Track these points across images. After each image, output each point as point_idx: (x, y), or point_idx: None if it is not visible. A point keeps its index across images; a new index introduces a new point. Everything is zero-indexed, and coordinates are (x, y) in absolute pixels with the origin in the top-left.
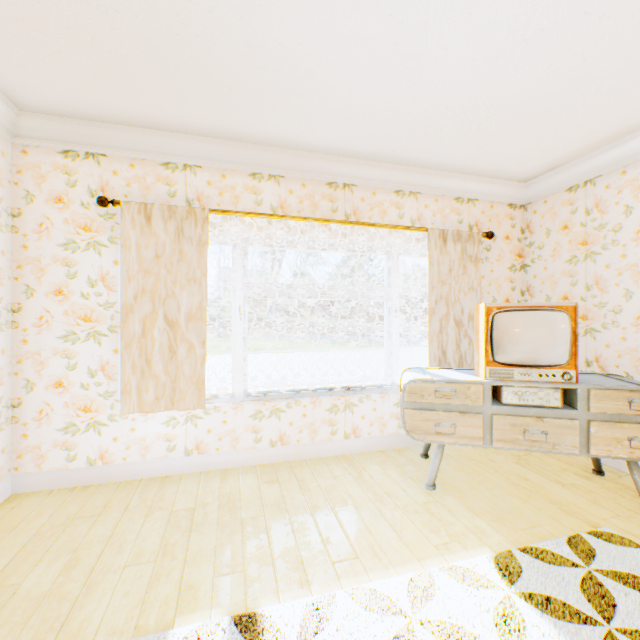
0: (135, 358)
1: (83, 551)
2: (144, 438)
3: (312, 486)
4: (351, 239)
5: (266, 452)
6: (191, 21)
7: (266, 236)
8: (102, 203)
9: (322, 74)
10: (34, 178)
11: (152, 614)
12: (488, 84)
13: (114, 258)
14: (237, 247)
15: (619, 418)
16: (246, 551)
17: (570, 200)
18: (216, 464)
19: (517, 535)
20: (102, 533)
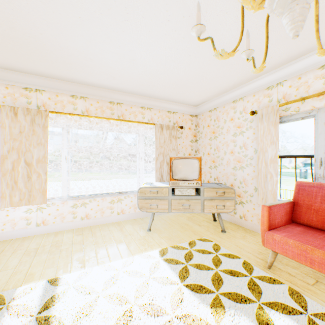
0: (8, 181)
1: None
2: (14, 219)
3: (98, 234)
4: (121, 127)
5: (79, 222)
6: (32, 36)
7: (79, 124)
8: None
9: (97, 60)
10: None
11: (11, 285)
12: (166, 72)
13: None
14: (64, 129)
15: (214, 198)
16: (60, 260)
17: (210, 115)
18: (53, 229)
19: (173, 243)
20: None
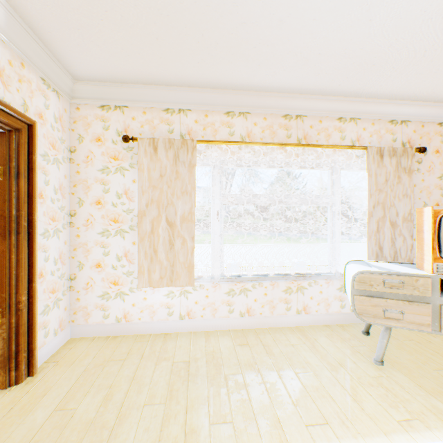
0: (146, 248)
1: (115, 388)
2: (152, 305)
3: (275, 352)
4: (302, 158)
5: (237, 321)
6: None
7: (236, 158)
8: (125, 140)
9: (290, 21)
10: (83, 126)
11: None
12: None
13: (132, 178)
14: (215, 167)
15: None
16: (232, 404)
17: None
18: (201, 327)
19: None
20: (127, 375)
